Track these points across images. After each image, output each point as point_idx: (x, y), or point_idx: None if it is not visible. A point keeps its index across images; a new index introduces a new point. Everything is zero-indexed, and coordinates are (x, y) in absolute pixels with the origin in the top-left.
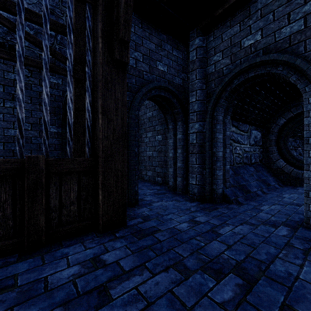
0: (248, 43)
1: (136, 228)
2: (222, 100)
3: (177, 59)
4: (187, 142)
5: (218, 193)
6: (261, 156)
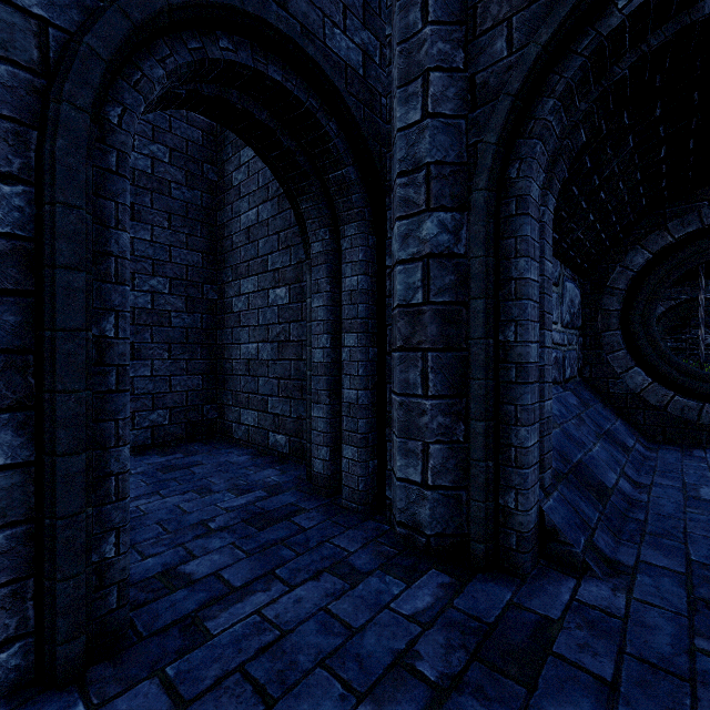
0: None
1: None
2: (548, 104)
3: None
4: (383, 304)
5: (526, 530)
6: (581, 359)
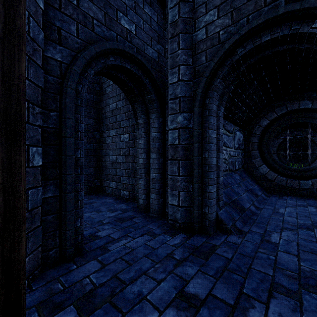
0: None
1: None
2: (218, 80)
3: (150, 20)
4: (165, 142)
5: (211, 219)
6: (243, 161)
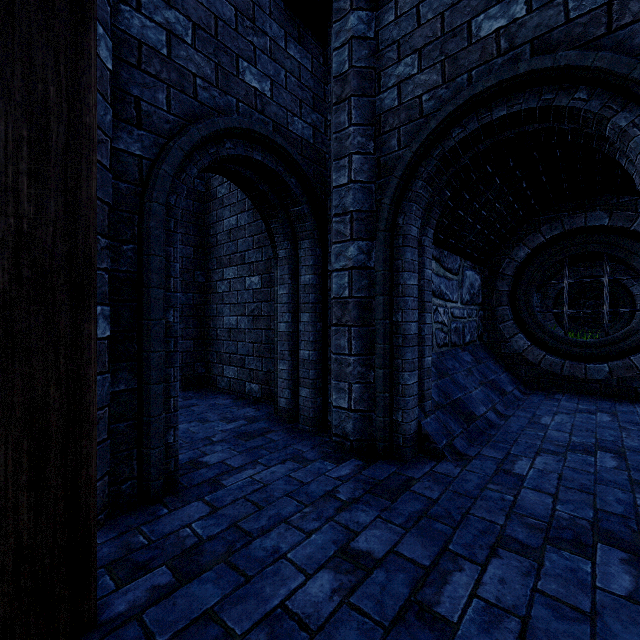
0: (491, 26)
1: (133, 637)
2: (419, 184)
3: (299, 69)
4: (326, 293)
5: (408, 434)
6: (481, 327)
